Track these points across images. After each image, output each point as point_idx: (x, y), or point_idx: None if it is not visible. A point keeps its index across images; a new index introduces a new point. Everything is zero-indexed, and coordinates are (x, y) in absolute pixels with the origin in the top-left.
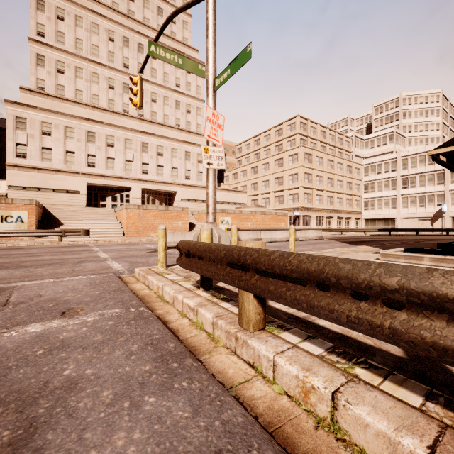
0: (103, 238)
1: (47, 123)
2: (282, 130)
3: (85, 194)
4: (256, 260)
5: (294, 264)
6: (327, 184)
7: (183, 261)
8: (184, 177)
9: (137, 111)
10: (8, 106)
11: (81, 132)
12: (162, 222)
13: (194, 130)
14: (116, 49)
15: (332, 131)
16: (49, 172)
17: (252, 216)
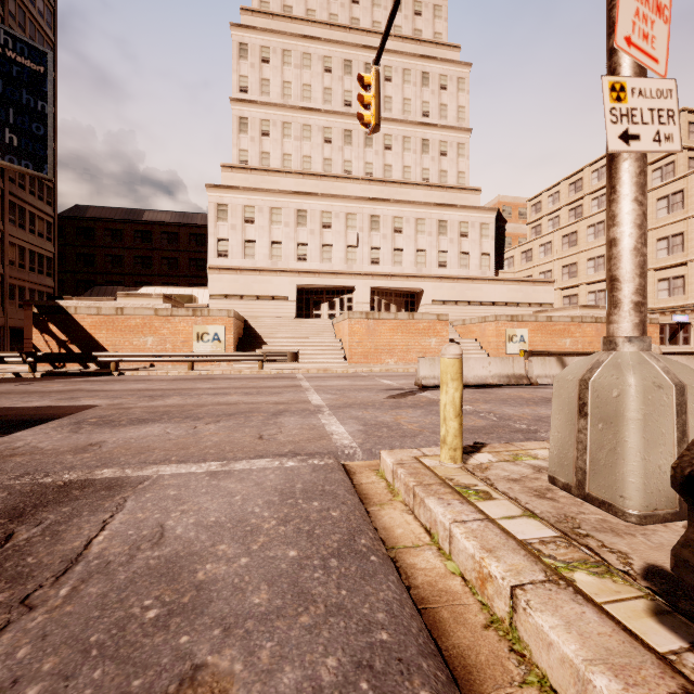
0: (316, 365)
1: (250, 207)
2: None
3: (294, 300)
4: None
5: None
6: None
7: None
8: (436, 264)
9: (364, 169)
10: (209, 193)
11: (289, 212)
12: (403, 339)
13: (453, 183)
14: (334, 82)
15: None
16: (252, 272)
17: (573, 325)
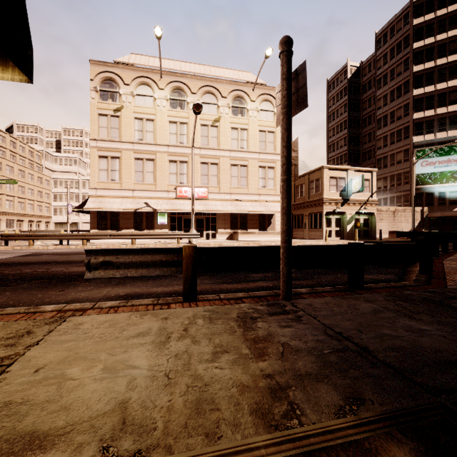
0: None
1: None
2: None
3: None
4: (35, 235)
5: (42, 234)
6: (18, 191)
7: (5, 238)
8: None
9: None
10: None
11: None
12: None
13: None
14: None
15: (23, 143)
16: None
17: None
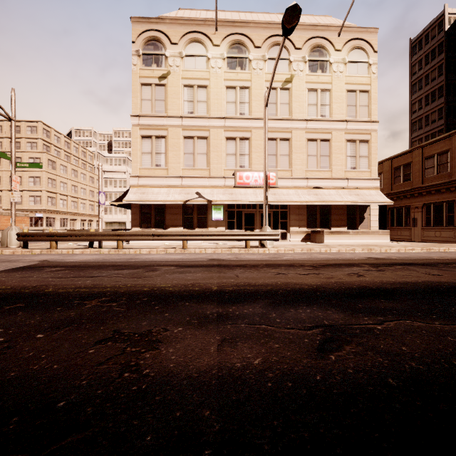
0: None
1: None
2: (20, 128)
3: None
4: (57, 234)
5: (66, 233)
6: (71, 191)
7: (22, 238)
8: None
9: None
10: None
11: None
12: None
13: None
14: None
15: (76, 144)
16: None
17: None
